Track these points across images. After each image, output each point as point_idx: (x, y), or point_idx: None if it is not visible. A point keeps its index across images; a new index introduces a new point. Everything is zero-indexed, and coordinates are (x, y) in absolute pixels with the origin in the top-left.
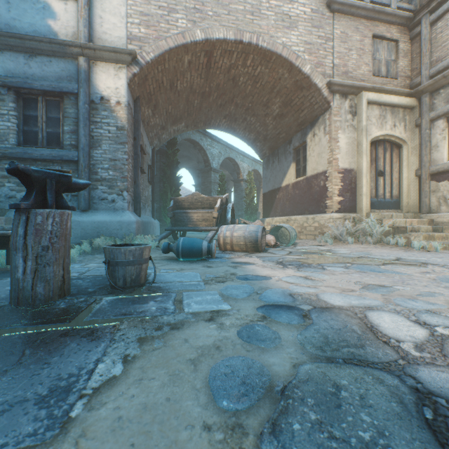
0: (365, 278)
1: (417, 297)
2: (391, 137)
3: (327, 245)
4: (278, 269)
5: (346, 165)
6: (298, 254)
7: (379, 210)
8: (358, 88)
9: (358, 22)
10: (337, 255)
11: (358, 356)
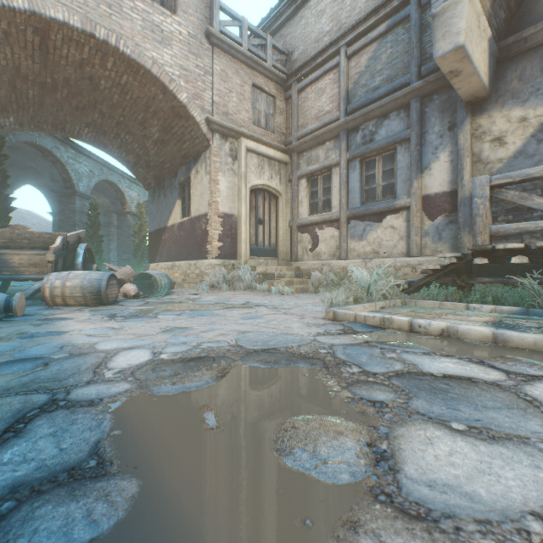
0: (184, 322)
1: (201, 334)
2: (269, 188)
3: (203, 293)
4: (96, 322)
5: (227, 210)
6: (153, 304)
7: (259, 257)
8: (238, 133)
9: (239, 66)
10: (195, 303)
11: (42, 388)
